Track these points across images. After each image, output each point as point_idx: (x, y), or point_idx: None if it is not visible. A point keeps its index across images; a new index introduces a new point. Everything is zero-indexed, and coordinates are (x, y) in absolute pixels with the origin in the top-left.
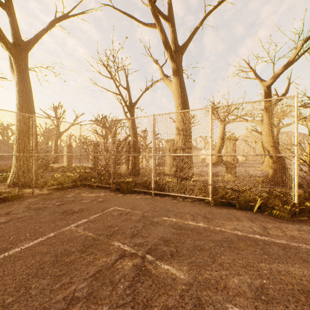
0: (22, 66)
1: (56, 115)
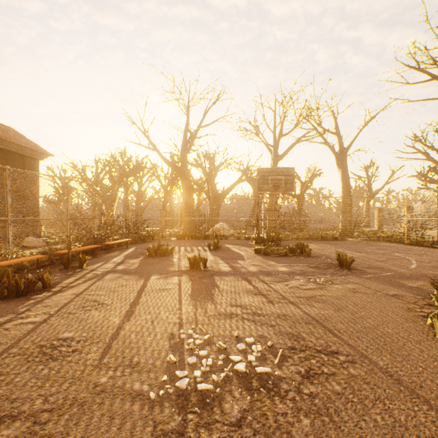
0: (343, 164)
1: (367, 175)
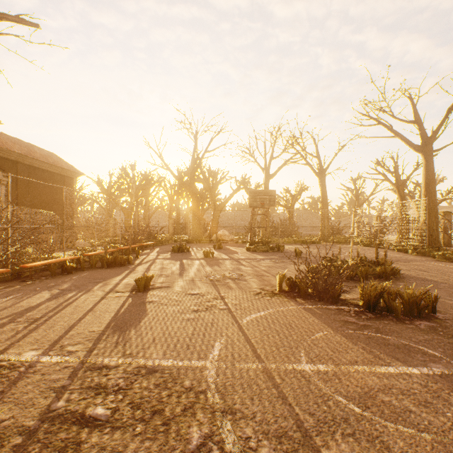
0: (322, 182)
1: (354, 187)
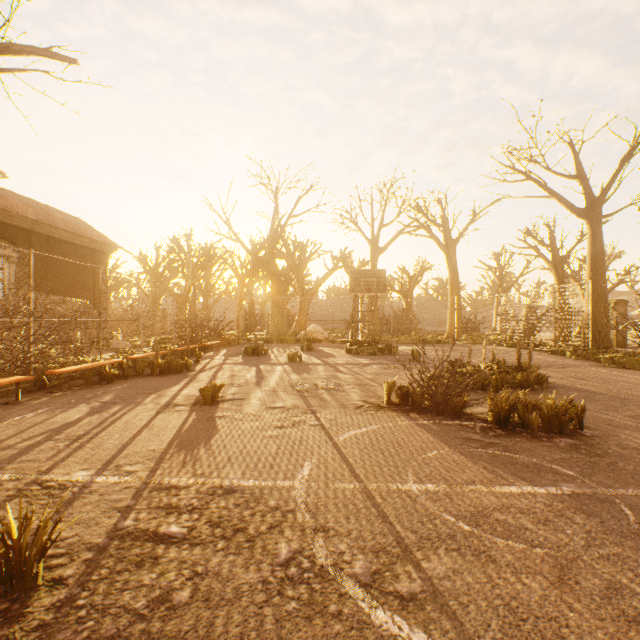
0: (452, 259)
1: (497, 265)
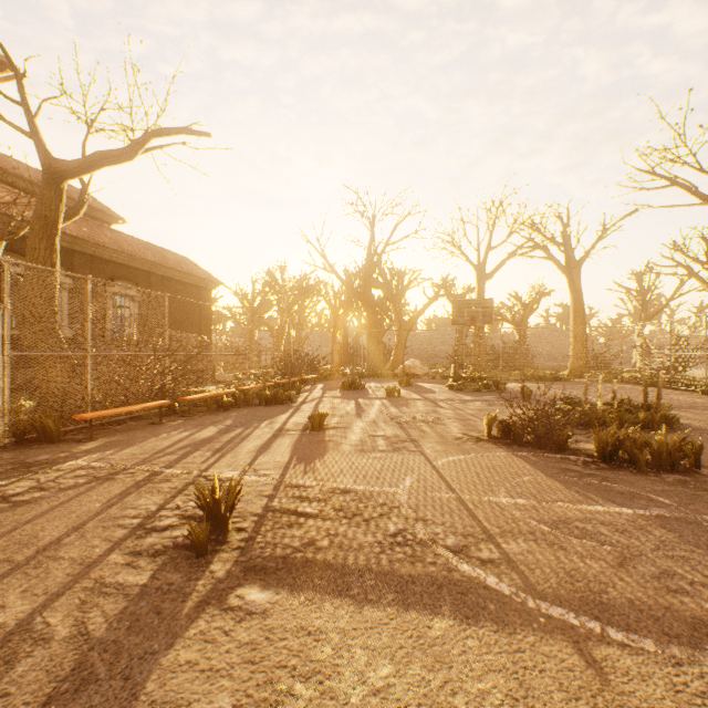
0: (575, 282)
1: (639, 287)
